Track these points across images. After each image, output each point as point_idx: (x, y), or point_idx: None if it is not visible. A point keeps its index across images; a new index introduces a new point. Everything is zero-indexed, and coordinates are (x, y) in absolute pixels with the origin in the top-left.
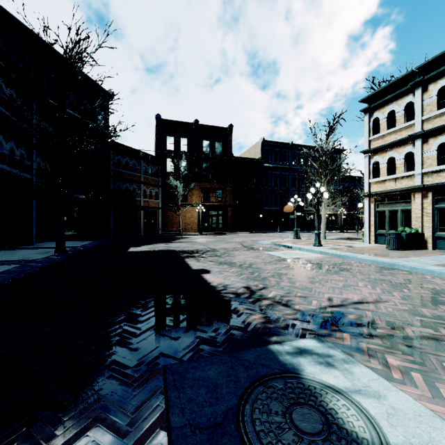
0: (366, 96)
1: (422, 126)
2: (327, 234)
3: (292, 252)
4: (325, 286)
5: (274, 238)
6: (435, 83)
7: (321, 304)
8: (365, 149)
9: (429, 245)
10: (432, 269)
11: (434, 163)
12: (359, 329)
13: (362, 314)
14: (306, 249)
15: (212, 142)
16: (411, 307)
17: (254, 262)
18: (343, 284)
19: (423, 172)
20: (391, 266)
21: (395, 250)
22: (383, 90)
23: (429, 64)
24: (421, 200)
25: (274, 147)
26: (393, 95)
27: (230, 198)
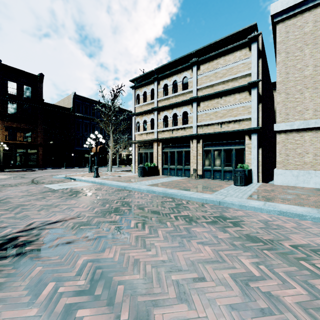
0: (133, 79)
1: (157, 104)
2: (121, 168)
3: (70, 183)
4: (47, 212)
5: (75, 172)
6: (163, 81)
7: (11, 232)
8: (132, 113)
9: (160, 173)
10: (141, 188)
11: (162, 126)
12: (7, 252)
13: (38, 234)
14: (84, 180)
15: (19, 85)
16: (91, 219)
17: (12, 196)
18: (67, 207)
19: (158, 131)
20: (125, 188)
21: (142, 177)
22: (141, 77)
23: (160, 69)
24: (157, 147)
25: (85, 102)
26: (145, 82)
27: (41, 138)
